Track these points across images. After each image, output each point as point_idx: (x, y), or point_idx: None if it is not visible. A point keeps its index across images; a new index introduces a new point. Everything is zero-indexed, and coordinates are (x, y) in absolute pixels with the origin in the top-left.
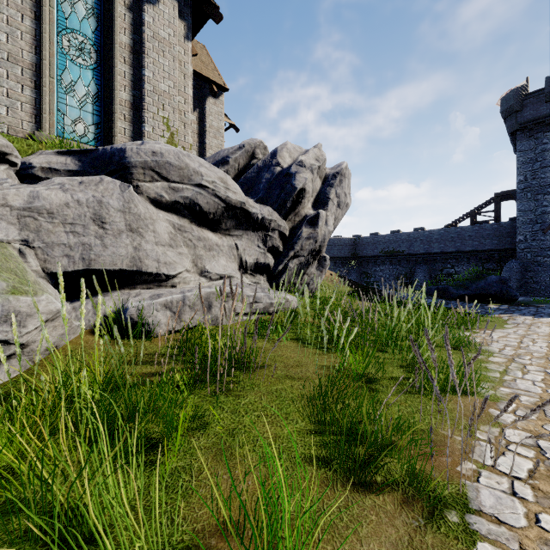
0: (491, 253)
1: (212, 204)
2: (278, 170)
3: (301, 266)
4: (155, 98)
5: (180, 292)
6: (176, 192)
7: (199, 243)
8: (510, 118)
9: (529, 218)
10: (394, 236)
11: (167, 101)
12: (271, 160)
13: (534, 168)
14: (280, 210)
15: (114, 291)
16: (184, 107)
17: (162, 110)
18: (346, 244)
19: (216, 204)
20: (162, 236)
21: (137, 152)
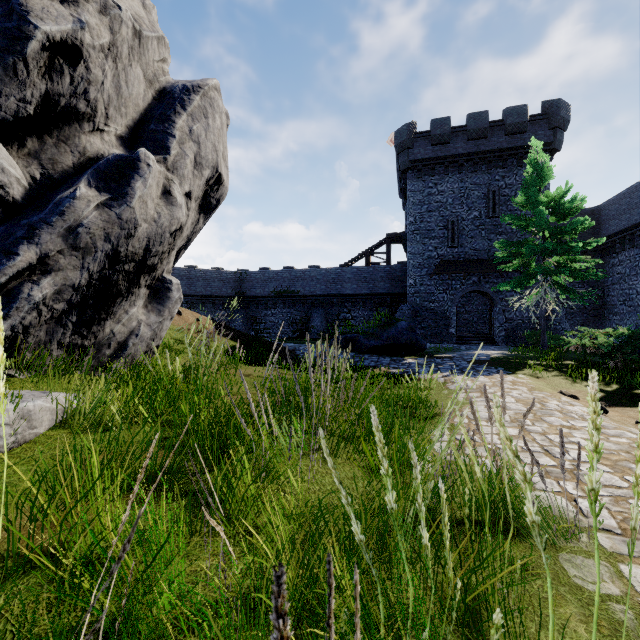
0: (385, 297)
1: None
2: None
3: (83, 299)
4: None
5: None
6: None
7: None
8: (403, 154)
9: (418, 262)
10: (288, 273)
11: None
12: None
13: (423, 211)
14: None
15: None
16: None
17: None
18: (229, 279)
19: None
20: None
21: None
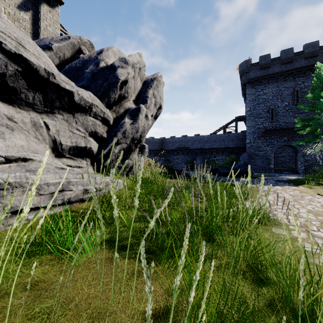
0: (234, 149)
1: None
2: (103, 64)
3: (124, 152)
4: None
5: None
6: None
7: None
8: (243, 76)
9: (252, 131)
10: (184, 138)
11: None
12: (97, 55)
13: (254, 104)
14: (103, 99)
15: None
16: None
17: None
18: (157, 142)
19: (2, 61)
20: None
21: None
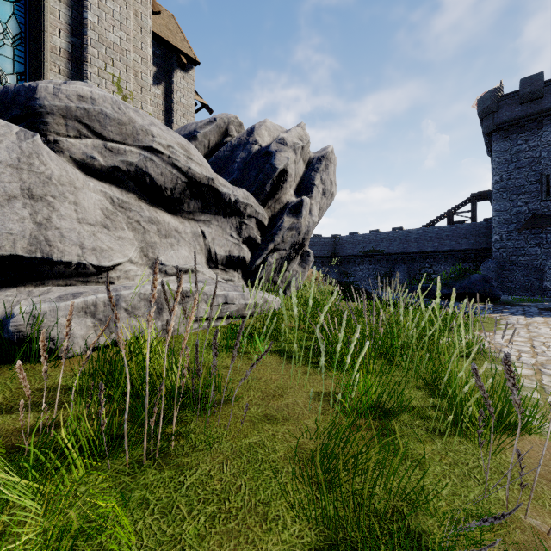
0: (468, 253)
1: (169, 176)
2: (256, 149)
3: (282, 262)
4: (102, 50)
5: (112, 290)
6: (115, 154)
7: (151, 227)
8: (486, 118)
9: (505, 218)
10: (373, 236)
11: (117, 56)
12: (248, 137)
13: (510, 169)
14: (258, 195)
15: (7, 289)
16: (141, 68)
17: (111, 66)
18: (326, 243)
19: (175, 176)
20: (91, 212)
21: (55, 93)
